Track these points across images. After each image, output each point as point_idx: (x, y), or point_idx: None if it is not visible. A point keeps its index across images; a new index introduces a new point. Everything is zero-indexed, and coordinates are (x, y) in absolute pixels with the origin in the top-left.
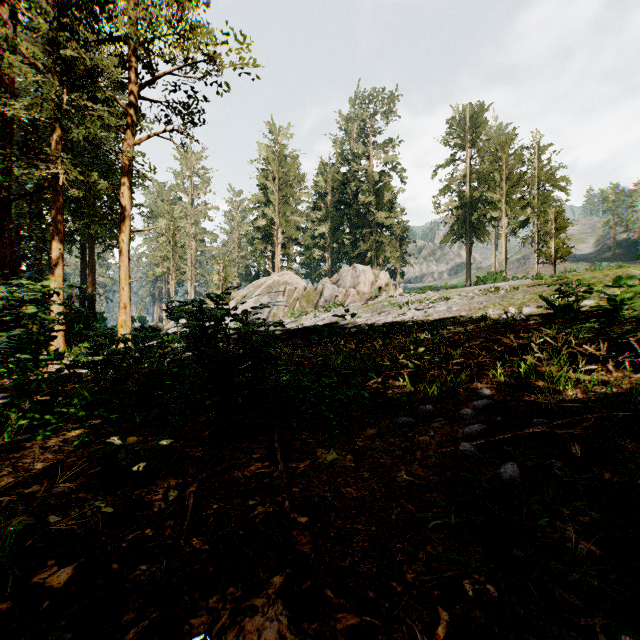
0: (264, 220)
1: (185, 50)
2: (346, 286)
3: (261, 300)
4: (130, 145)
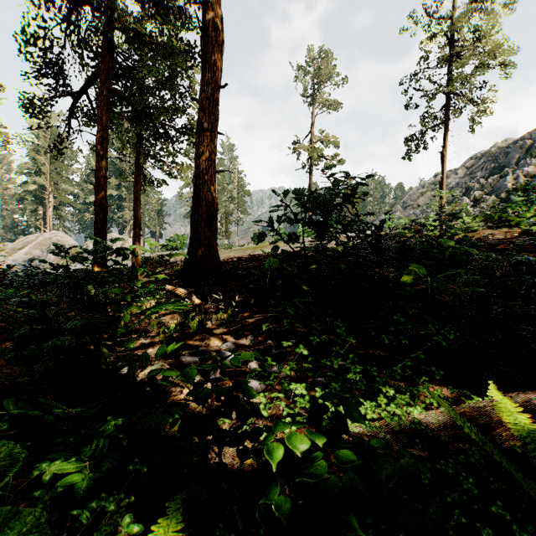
0: (35, 185)
1: None
2: None
3: (33, 252)
4: None
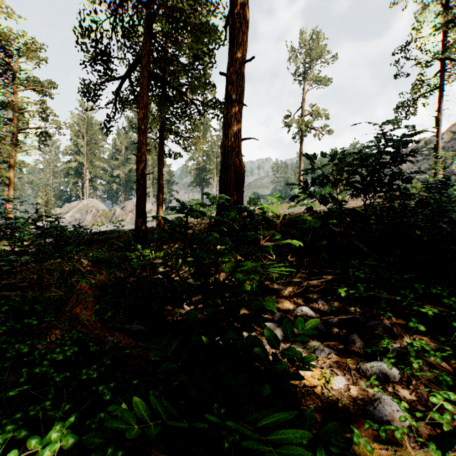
0: (76, 163)
1: (43, 117)
2: (128, 210)
3: (75, 216)
4: (14, 154)
